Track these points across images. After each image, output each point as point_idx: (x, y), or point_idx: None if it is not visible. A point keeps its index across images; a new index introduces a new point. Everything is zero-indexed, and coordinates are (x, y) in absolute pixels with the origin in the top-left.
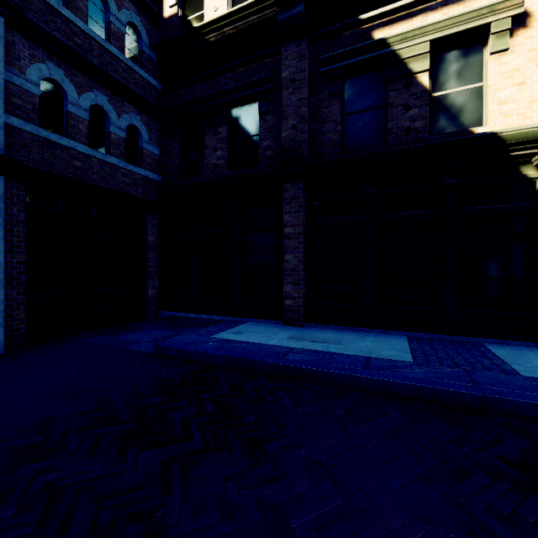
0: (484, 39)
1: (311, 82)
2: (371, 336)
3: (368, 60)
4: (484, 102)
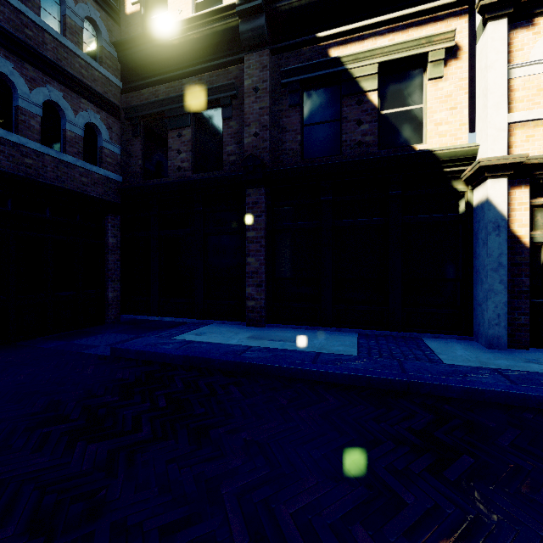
0: (424, 66)
1: (273, 92)
2: (326, 334)
3: (325, 76)
4: (424, 122)
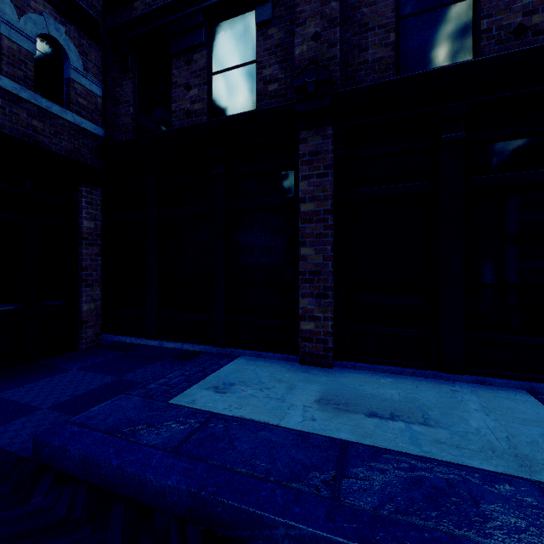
0: None
1: None
2: (466, 393)
3: None
4: None
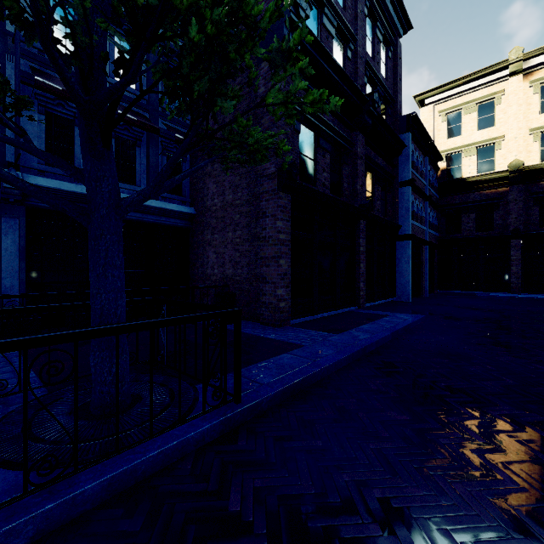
0: None
1: (523, 200)
2: None
3: None
4: None
